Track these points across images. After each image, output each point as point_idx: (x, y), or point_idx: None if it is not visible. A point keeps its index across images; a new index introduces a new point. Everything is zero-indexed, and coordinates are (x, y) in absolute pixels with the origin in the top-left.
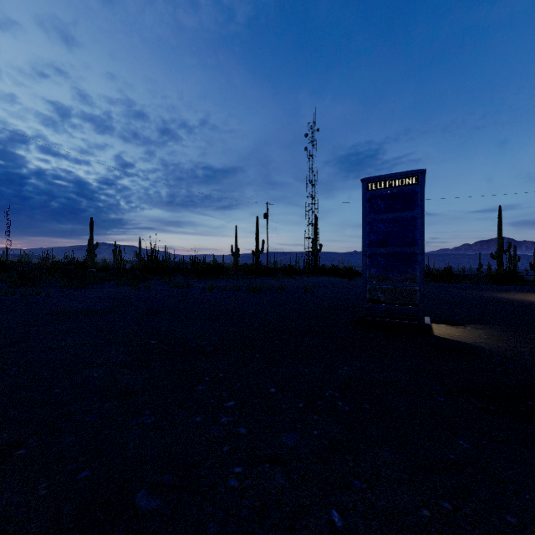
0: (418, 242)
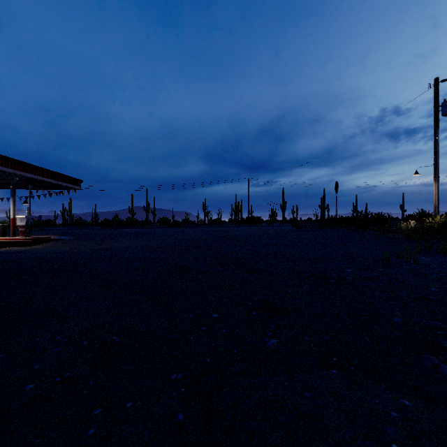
0: None
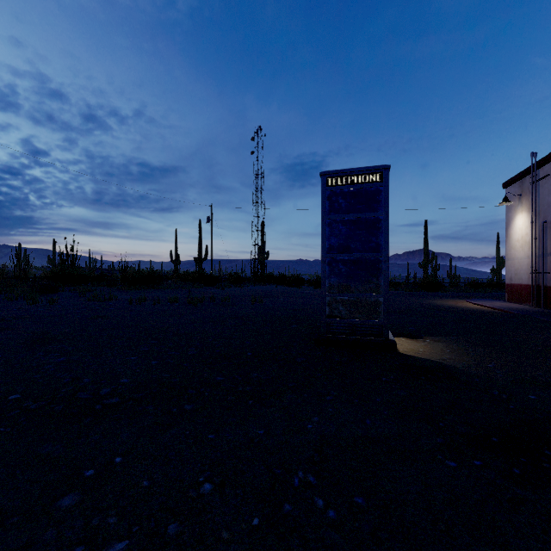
0: (382, 247)
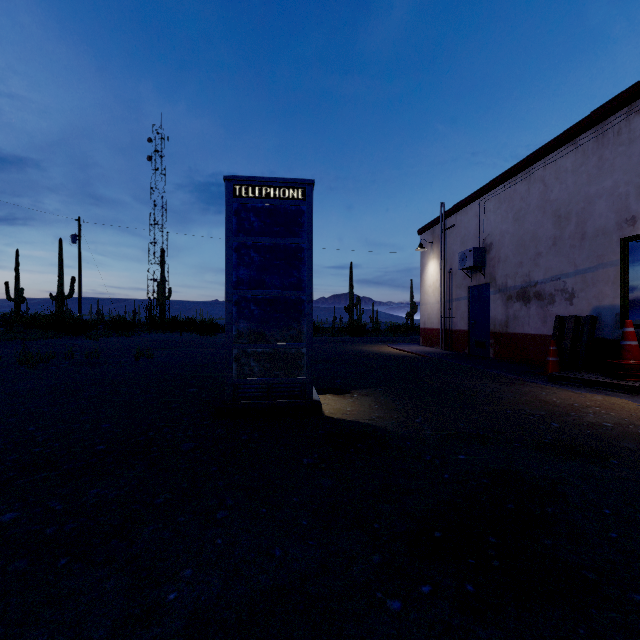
0: (305, 283)
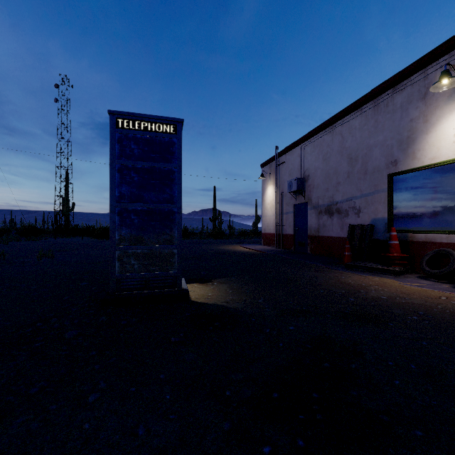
0: (176, 199)
